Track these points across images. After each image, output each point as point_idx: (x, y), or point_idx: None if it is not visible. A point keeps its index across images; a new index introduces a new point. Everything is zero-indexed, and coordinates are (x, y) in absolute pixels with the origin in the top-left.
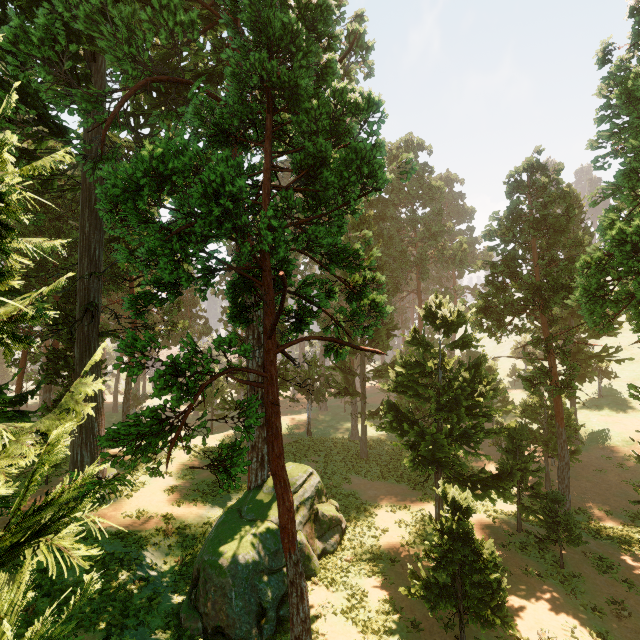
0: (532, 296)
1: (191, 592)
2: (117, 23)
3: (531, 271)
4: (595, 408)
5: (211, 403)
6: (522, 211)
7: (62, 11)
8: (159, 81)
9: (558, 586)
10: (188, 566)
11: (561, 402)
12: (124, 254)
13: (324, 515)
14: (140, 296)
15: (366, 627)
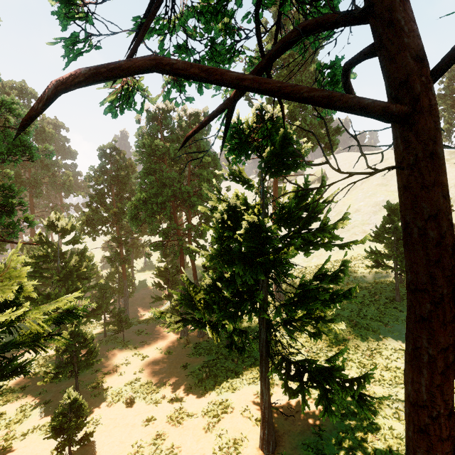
0: (112, 215)
1: None
2: None
3: (112, 202)
4: (143, 272)
5: None
6: (107, 169)
7: None
8: None
9: (122, 348)
10: None
11: (125, 268)
12: None
13: None
14: None
15: (9, 424)
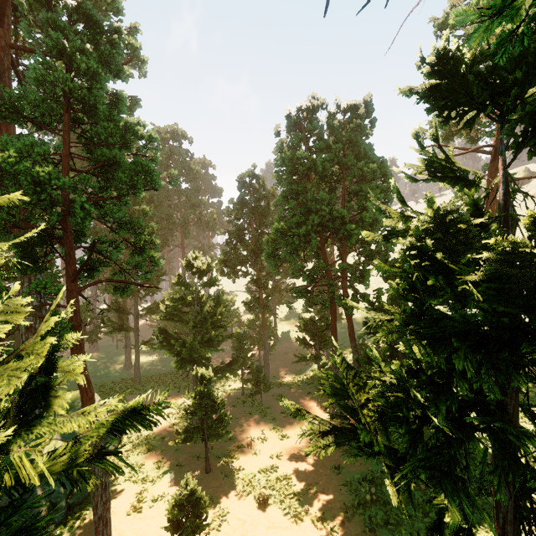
0: (250, 254)
1: None
2: None
3: (251, 238)
4: (287, 320)
5: None
6: (247, 200)
7: None
8: None
9: (259, 415)
10: None
11: (265, 316)
12: None
13: None
14: None
15: (145, 481)
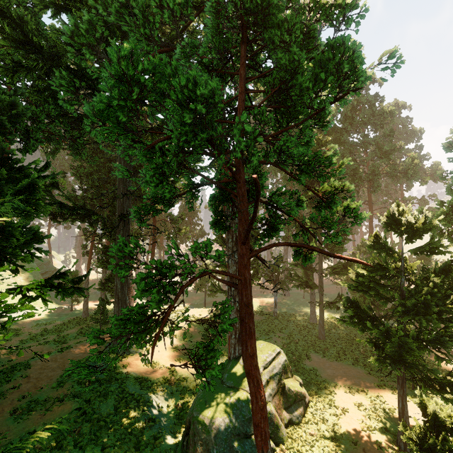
0: None
1: (184, 438)
2: (136, 13)
3: None
4: None
5: (204, 285)
6: None
7: (102, 12)
8: (165, 52)
9: None
10: (184, 412)
11: None
12: (123, 172)
13: (290, 390)
14: (142, 208)
15: None
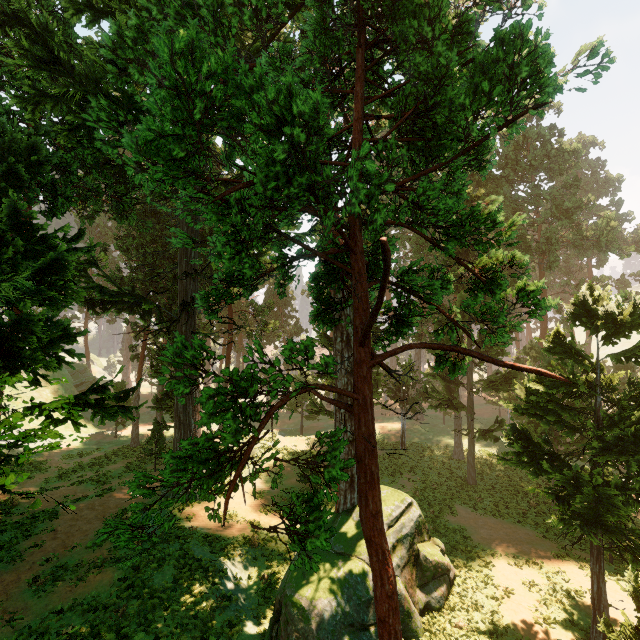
0: None
1: (272, 626)
2: (204, 14)
3: None
4: None
5: (301, 404)
6: None
7: (156, 14)
8: None
9: None
10: (272, 587)
11: None
12: (183, 239)
13: (427, 560)
14: (212, 292)
15: None
